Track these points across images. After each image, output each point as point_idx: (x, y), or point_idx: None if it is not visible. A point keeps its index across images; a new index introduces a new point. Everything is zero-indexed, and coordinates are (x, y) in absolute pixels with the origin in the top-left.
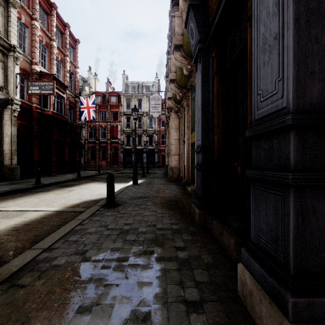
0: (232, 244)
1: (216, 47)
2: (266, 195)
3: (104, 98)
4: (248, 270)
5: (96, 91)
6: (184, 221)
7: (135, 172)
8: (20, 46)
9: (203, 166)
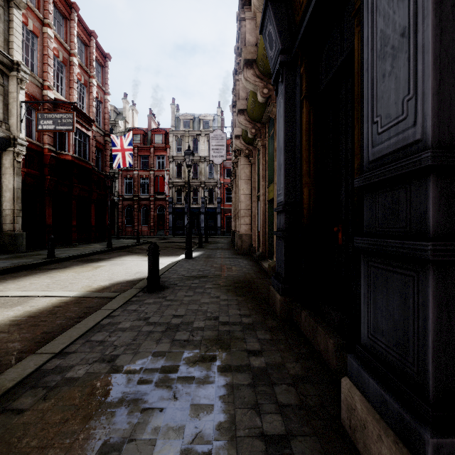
0: (331, 347)
1: (305, 59)
2: (387, 275)
3: (146, 137)
4: (358, 389)
5: (134, 127)
6: (259, 312)
7: (189, 241)
8: (26, 63)
9: (287, 233)
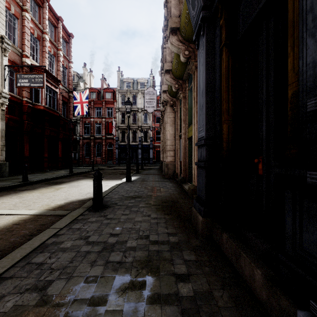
0: (259, 278)
1: (225, 11)
2: None
3: (99, 94)
4: None
5: (91, 87)
6: (183, 230)
7: (128, 168)
8: (10, 38)
9: (208, 163)
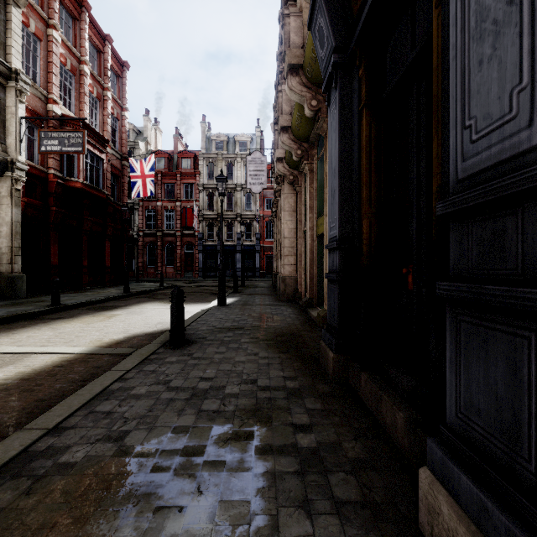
0: (402, 422)
1: (365, 59)
2: (486, 334)
3: (171, 162)
4: (443, 486)
5: (158, 150)
6: (307, 373)
7: (221, 285)
8: (27, 72)
9: (342, 275)
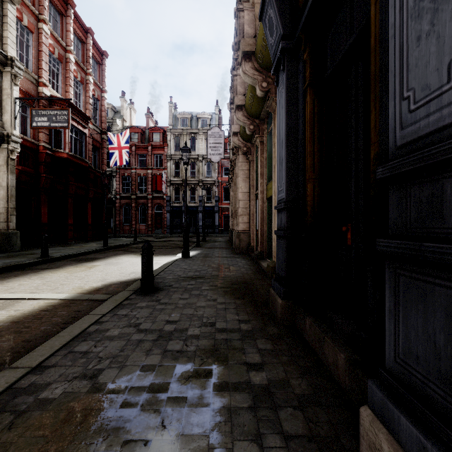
0: (342, 362)
1: (309, 44)
2: (424, 288)
3: (144, 136)
4: (383, 424)
5: (132, 126)
6: (258, 317)
7: (185, 240)
8: (21, 59)
9: (289, 232)
